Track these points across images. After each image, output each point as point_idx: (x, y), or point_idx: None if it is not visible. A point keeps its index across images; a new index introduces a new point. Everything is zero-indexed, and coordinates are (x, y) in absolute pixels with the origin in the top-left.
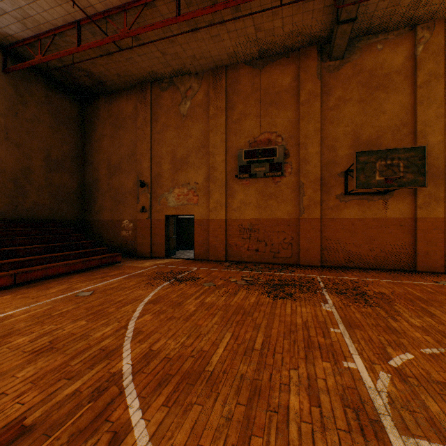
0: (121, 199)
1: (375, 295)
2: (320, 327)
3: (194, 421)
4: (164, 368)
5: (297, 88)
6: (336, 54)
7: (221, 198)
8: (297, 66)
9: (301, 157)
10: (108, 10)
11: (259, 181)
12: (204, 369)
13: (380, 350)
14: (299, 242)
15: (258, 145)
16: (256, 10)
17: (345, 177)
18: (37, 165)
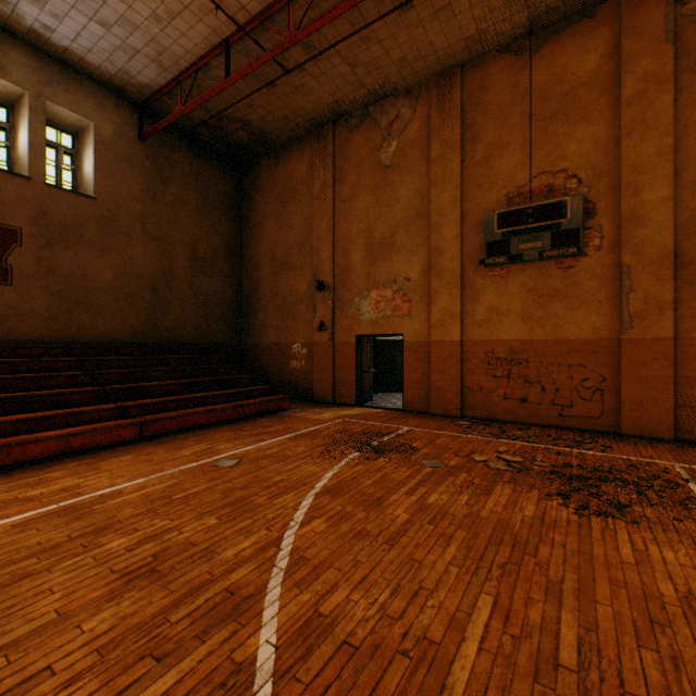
0: (290, 311)
1: None
2: None
3: None
4: (341, 676)
5: (615, 73)
6: None
7: (453, 304)
8: (614, 29)
9: (624, 214)
10: (266, 9)
11: (528, 268)
12: None
13: None
14: (619, 388)
15: (527, 199)
16: None
17: None
18: (180, 266)
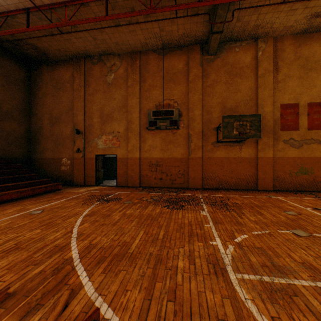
0: (61, 143)
1: (232, 205)
2: (198, 224)
3: (122, 279)
4: (101, 253)
5: (187, 71)
6: (211, 52)
7: (137, 143)
8: (187, 56)
9: (190, 117)
10: (52, 4)
11: (162, 132)
12: (127, 252)
13: (230, 234)
14: (188, 173)
15: (162, 107)
16: (160, 18)
17: (217, 131)
18: None
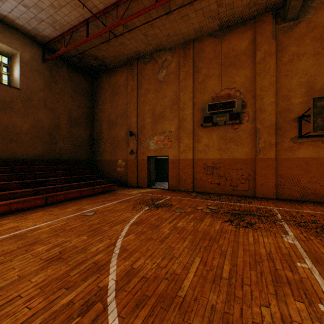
0: (117, 145)
1: None
2: (285, 260)
3: None
4: (142, 288)
5: (254, 49)
6: (290, 16)
7: (189, 143)
8: (253, 31)
9: (257, 107)
10: (106, 8)
11: (220, 128)
12: (176, 294)
13: None
14: (255, 178)
15: (220, 99)
16: None
17: (299, 122)
18: (63, 123)
